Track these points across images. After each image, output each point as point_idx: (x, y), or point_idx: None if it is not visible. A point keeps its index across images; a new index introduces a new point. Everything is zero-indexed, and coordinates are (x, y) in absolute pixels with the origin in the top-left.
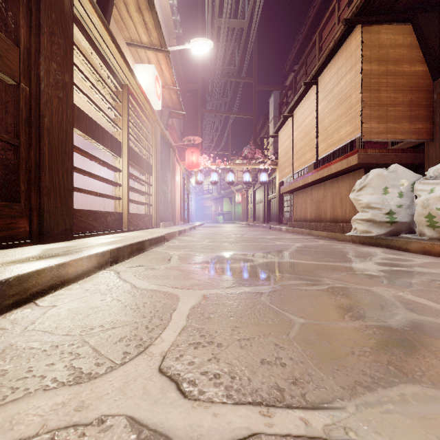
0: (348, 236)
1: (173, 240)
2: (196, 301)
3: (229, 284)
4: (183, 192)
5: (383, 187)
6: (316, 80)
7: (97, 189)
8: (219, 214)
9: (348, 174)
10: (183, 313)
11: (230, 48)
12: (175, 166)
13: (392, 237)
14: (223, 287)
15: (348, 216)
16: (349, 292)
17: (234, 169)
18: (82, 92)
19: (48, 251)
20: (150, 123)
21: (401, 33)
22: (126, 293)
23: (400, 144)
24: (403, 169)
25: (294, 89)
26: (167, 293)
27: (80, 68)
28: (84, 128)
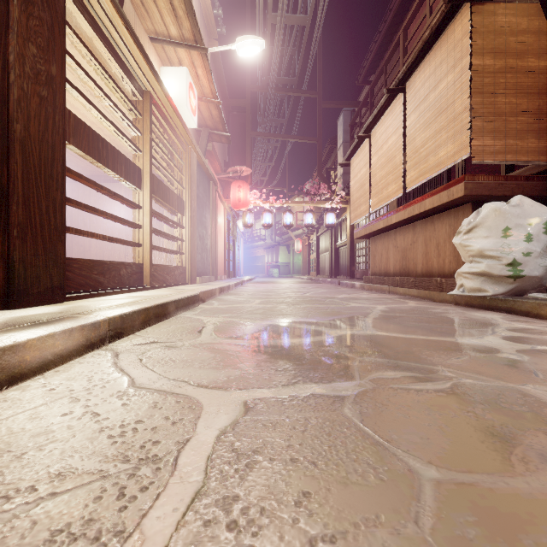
0: (448, 295)
1: (211, 301)
2: (229, 417)
3: (288, 379)
4: (227, 238)
5: (503, 227)
6: (403, 85)
7: (116, 234)
8: (274, 266)
9: (447, 212)
10: (201, 449)
11: (288, 53)
12: (217, 204)
13: (515, 298)
14: (278, 383)
15: (447, 269)
16: (492, 396)
17: (292, 209)
18: (81, 95)
19: (7, 321)
20: (182, 146)
21: (525, 14)
22: (113, 399)
23: (519, 170)
24: (530, 202)
25: (370, 104)
26: (183, 397)
27: (86, 68)
28: (85, 146)
